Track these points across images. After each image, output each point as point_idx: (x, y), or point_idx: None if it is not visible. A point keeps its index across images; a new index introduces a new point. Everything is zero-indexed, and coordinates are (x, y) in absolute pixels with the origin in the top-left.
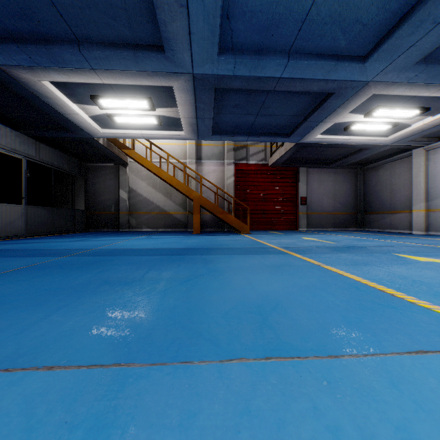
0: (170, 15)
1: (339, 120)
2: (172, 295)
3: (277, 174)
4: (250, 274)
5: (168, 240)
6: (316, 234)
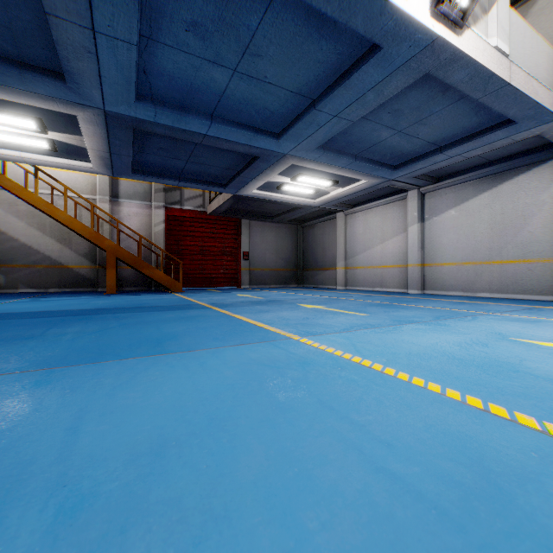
0: (75, 54)
1: (271, 179)
2: (81, 340)
3: (217, 224)
4: (162, 324)
5: (69, 302)
6: (254, 291)
